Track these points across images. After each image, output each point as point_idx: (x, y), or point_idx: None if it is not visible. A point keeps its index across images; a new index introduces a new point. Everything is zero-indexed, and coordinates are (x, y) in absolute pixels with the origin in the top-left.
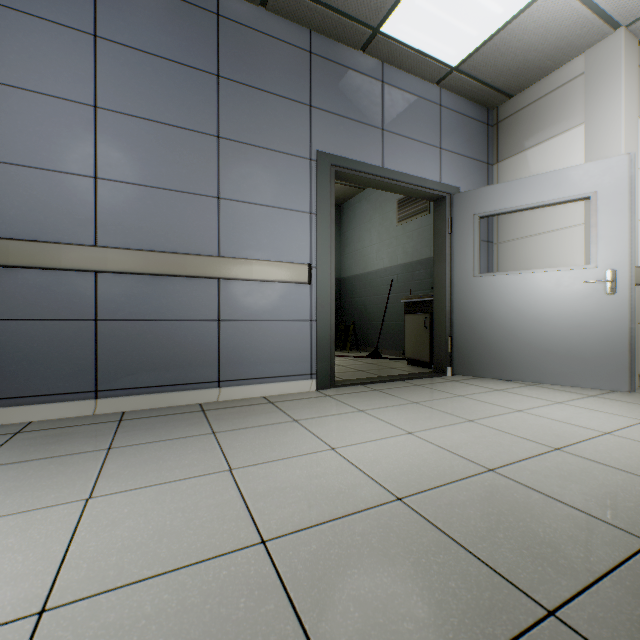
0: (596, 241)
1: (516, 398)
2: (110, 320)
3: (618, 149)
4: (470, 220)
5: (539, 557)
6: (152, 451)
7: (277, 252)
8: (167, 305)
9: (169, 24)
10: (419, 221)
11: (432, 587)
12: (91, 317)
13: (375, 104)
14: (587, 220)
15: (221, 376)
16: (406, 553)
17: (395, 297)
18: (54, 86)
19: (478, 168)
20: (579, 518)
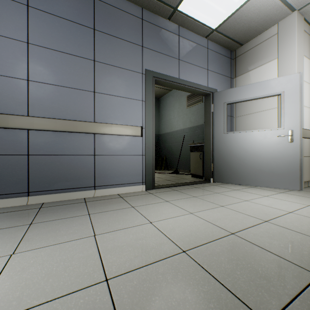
0: (283, 116)
1: (245, 194)
2: (36, 155)
3: (294, 70)
4: (222, 105)
5: (259, 286)
6: (54, 225)
7: (125, 120)
8: (67, 147)
9: (68, 1)
10: (197, 106)
11: (200, 308)
12: (25, 153)
13: (175, 46)
14: (279, 105)
15: (96, 184)
16: (186, 285)
17: (186, 143)
18: (5, 31)
19: (226, 80)
20: (280, 261)
